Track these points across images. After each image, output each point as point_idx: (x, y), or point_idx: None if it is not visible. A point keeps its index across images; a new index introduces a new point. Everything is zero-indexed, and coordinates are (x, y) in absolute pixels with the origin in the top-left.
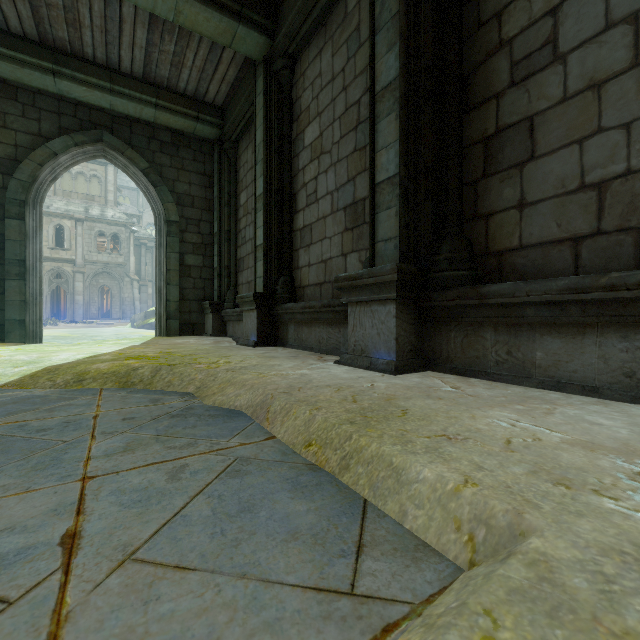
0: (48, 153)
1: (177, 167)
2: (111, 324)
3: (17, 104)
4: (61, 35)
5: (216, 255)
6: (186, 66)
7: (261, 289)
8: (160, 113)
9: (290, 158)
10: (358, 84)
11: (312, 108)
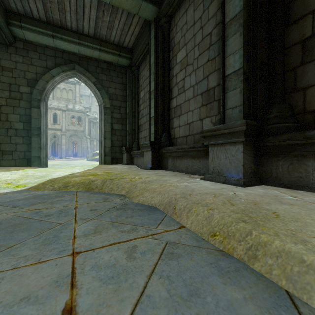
0: (50, 76)
1: (109, 80)
2: (77, 159)
3: (37, 53)
4: (56, 17)
5: (128, 124)
6: (114, 28)
7: (153, 140)
8: (101, 53)
9: (168, 70)
10: (210, 23)
11: (181, 42)
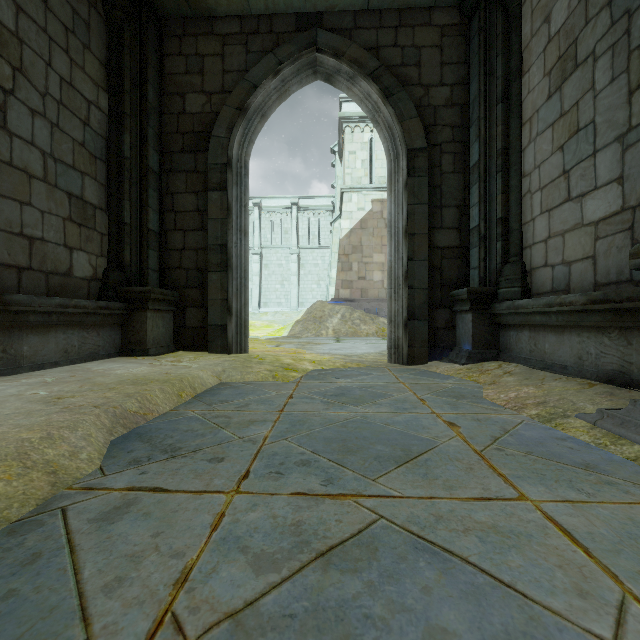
0: None
1: None
2: None
3: None
4: None
5: None
6: None
7: None
8: None
9: None
10: None
11: None
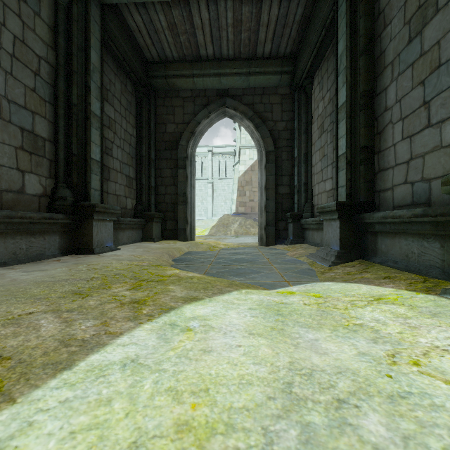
0: None
1: None
2: None
3: None
4: None
5: None
6: None
7: None
8: None
9: None
10: (39, 44)
11: None
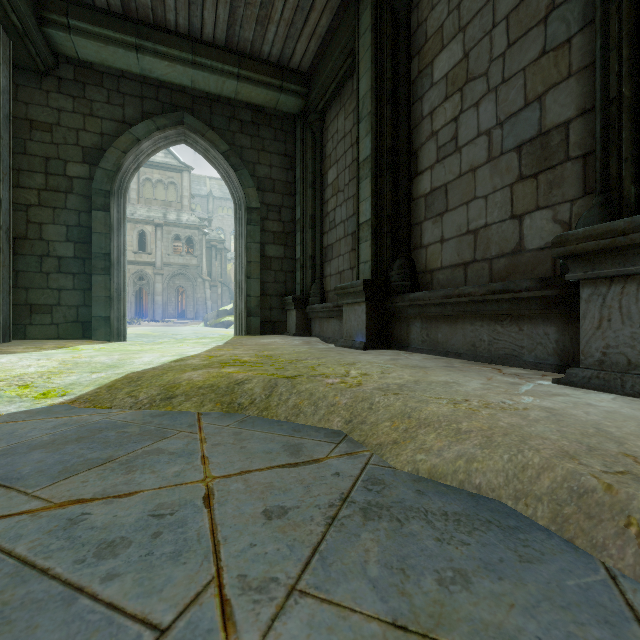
0: (131, 139)
1: (257, 148)
2: (186, 323)
3: (103, 90)
4: (144, 1)
5: (299, 244)
6: (273, 21)
7: (367, 277)
8: (242, 85)
9: (408, 105)
10: None
11: (448, 26)
